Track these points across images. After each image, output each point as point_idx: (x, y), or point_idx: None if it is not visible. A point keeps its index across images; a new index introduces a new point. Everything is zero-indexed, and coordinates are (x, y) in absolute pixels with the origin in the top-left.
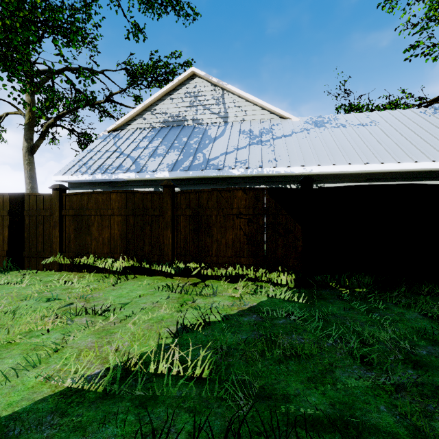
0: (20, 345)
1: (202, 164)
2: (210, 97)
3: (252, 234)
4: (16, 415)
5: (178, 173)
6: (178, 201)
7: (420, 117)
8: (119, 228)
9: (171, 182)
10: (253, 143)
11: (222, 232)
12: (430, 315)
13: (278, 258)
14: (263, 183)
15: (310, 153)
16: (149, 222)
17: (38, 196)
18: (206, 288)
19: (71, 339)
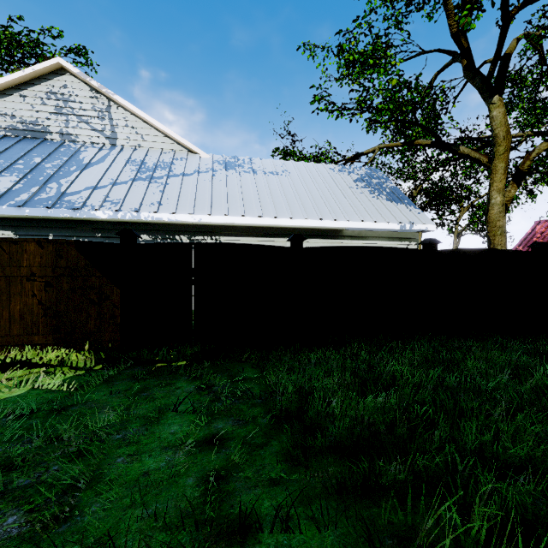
0: None
1: (50, 199)
2: (90, 107)
3: (51, 302)
4: None
5: (4, 209)
6: None
7: (328, 173)
8: None
9: None
10: (140, 178)
11: (4, 300)
12: (204, 386)
13: (90, 332)
14: (145, 231)
15: (206, 199)
16: None
17: None
18: None
19: None
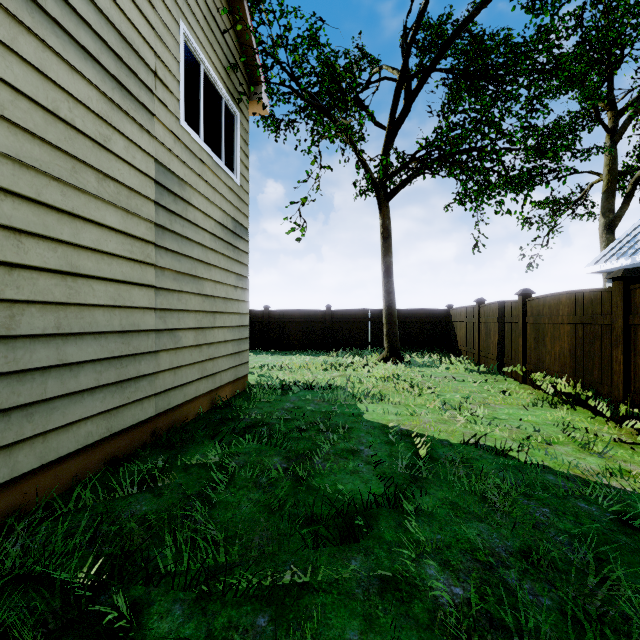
0: (410, 407)
1: None
2: None
3: None
4: (369, 421)
5: None
6: (635, 301)
7: None
8: (568, 341)
9: (622, 271)
10: None
11: None
12: None
13: None
14: None
15: None
16: (599, 335)
17: (512, 303)
18: (599, 443)
19: (423, 414)
